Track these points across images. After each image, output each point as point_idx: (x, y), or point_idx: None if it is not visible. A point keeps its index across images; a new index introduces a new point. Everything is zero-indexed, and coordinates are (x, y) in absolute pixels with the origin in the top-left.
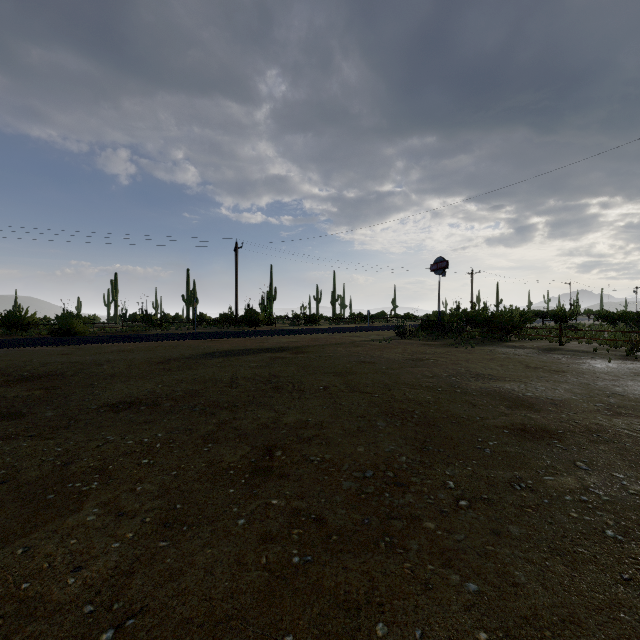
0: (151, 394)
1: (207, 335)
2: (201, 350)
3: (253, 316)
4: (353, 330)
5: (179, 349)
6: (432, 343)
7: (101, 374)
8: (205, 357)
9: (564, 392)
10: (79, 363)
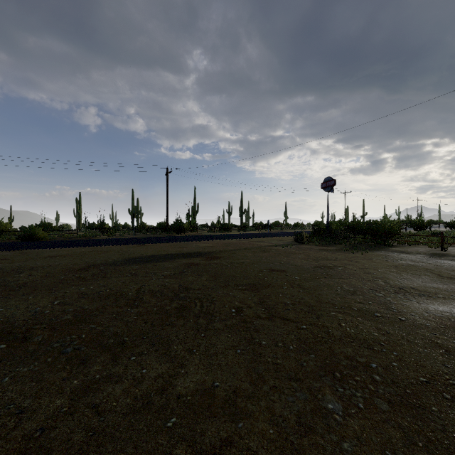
0: (33, 318)
1: (140, 240)
2: (126, 255)
3: (179, 225)
4: (257, 236)
5: (108, 254)
6: (328, 248)
7: (11, 284)
8: (125, 263)
9: None
10: (1, 270)
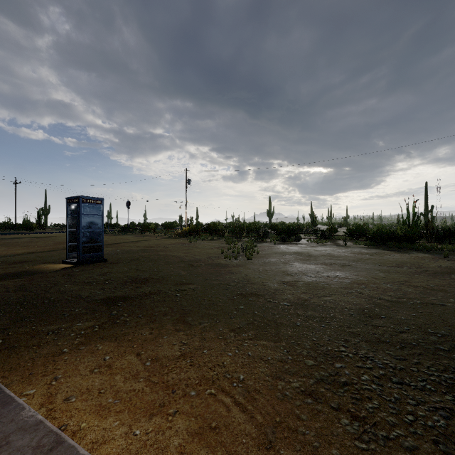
0: None
1: None
2: None
3: (28, 224)
4: None
5: None
6: (110, 235)
7: None
8: (3, 239)
9: (105, 240)
10: None
